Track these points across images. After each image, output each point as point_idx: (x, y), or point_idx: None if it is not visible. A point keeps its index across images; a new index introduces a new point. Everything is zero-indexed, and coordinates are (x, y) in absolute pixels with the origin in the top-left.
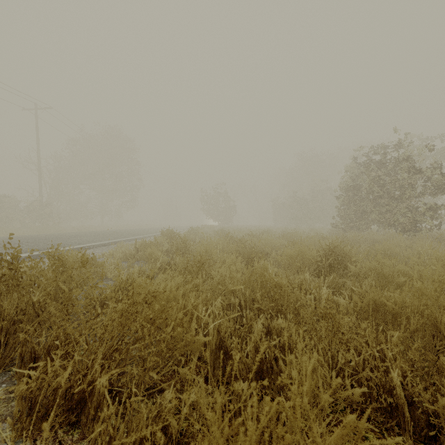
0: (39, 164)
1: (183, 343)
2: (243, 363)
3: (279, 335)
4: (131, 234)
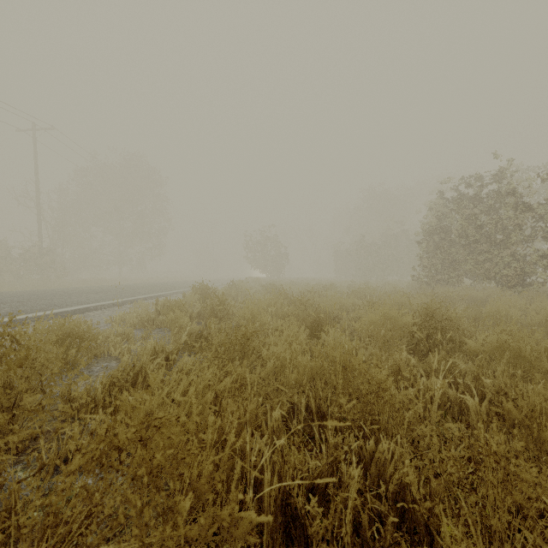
0: (39, 200)
1: (213, 530)
2: (329, 546)
3: (383, 472)
4: (155, 290)
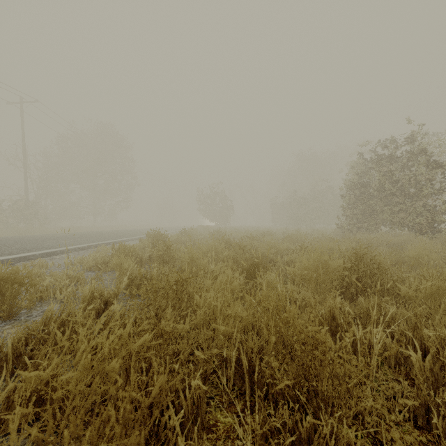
0: (25, 161)
1: None
2: None
3: None
4: (119, 236)
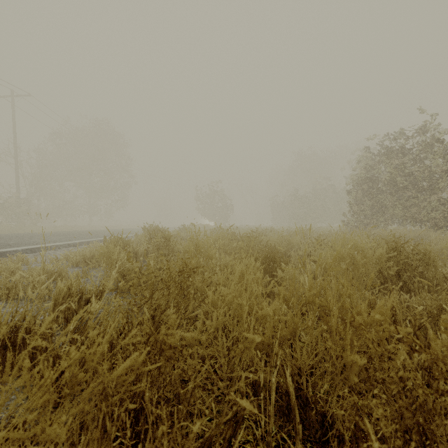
0: (16, 157)
1: None
2: None
3: None
4: (114, 233)
